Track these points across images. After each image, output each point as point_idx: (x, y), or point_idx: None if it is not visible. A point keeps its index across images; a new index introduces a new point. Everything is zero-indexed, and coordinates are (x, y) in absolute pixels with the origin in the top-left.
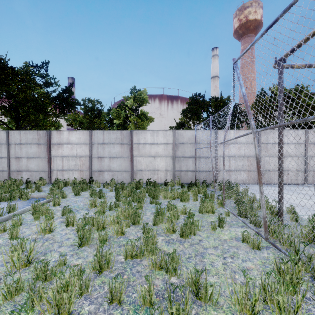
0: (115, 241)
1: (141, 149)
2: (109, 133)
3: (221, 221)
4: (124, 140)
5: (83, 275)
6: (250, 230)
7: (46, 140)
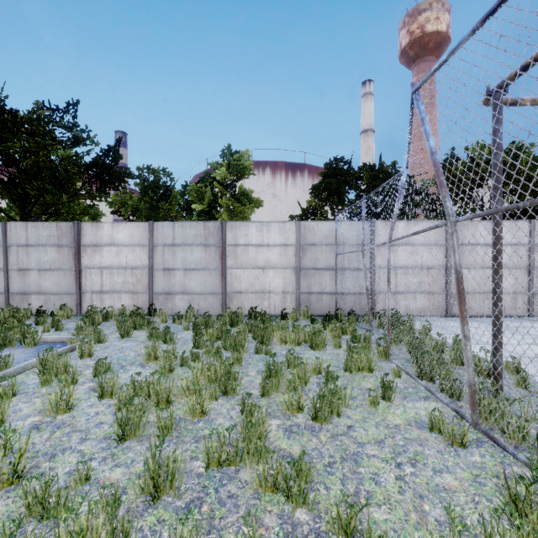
0: (189, 430)
1: (241, 255)
2: (183, 226)
3: (388, 389)
4: (210, 238)
5: (123, 504)
6: (442, 405)
7: (72, 238)
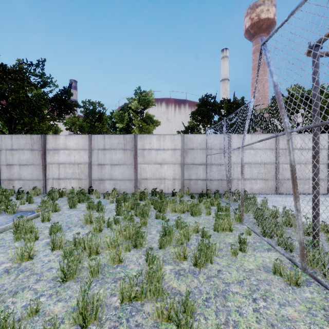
0: (111, 273)
1: (147, 155)
2: (110, 137)
3: (244, 244)
4: (127, 145)
5: None
6: (280, 255)
7: (40, 145)
